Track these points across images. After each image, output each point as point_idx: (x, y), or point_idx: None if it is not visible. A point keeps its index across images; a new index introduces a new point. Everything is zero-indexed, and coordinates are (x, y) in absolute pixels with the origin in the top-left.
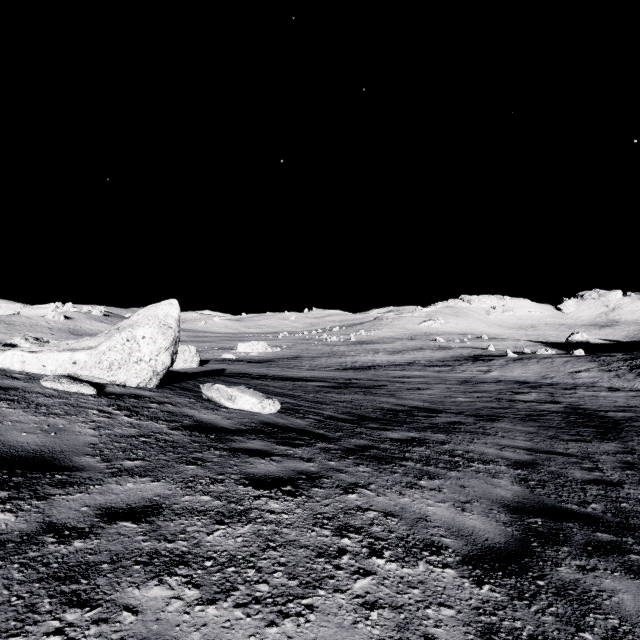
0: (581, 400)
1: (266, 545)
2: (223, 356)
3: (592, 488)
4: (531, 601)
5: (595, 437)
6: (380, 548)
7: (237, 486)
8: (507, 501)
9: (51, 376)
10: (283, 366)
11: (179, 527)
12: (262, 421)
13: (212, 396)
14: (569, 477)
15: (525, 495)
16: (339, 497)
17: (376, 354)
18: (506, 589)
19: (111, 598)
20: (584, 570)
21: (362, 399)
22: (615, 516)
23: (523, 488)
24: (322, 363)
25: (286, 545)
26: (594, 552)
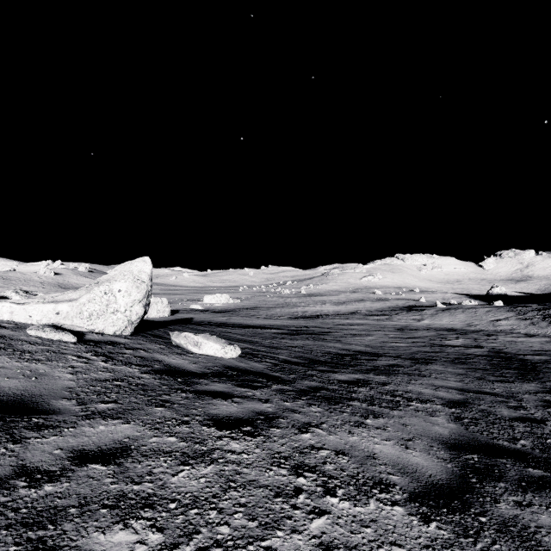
0: (502, 345)
1: (227, 485)
2: (191, 307)
3: (519, 425)
4: (476, 538)
5: (517, 378)
6: (333, 487)
7: (201, 427)
8: (445, 438)
9: (36, 325)
10: (243, 315)
11: (146, 469)
12: (224, 365)
13: (180, 343)
14: (498, 415)
15: (460, 432)
16: (294, 436)
17: (323, 305)
18: (452, 526)
19: (76, 544)
20: (521, 506)
21: (312, 344)
22: (542, 452)
23: (458, 426)
24: (277, 313)
25: (246, 485)
26: (528, 487)
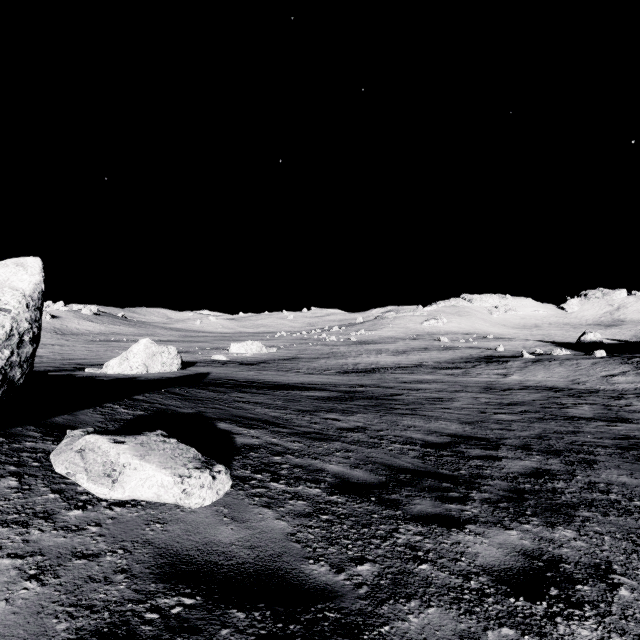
0: None
1: None
2: (213, 357)
3: None
4: None
5: None
6: None
7: None
8: None
9: None
10: (277, 369)
11: None
12: (163, 553)
13: (58, 471)
14: None
15: None
16: None
17: (379, 355)
18: None
19: None
20: None
21: (378, 422)
22: None
23: None
24: (321, 365)
25: None
26: None
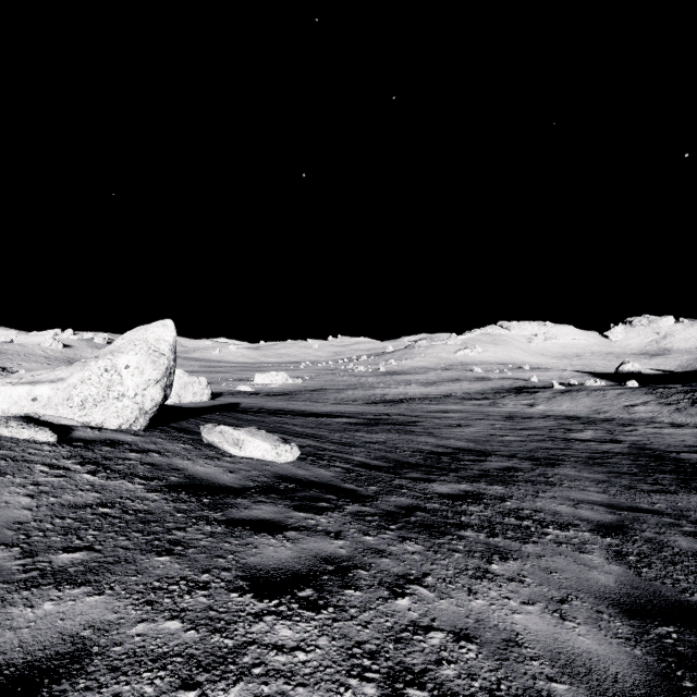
0: (645, 438)
1: None
2: (238, 388)
3: None
4: None
5: (679, 486)
6: None
7: (228, 595)
8: (614, 594)
9: None
10: (305, 399)
11: None
12: (276, 473)
13: (213, 441)
14: (674, 548)
15: (632, 581)
16: (384, 605)
17: (408, 386)
18: None
19: None
20: None
21: (397, 439)
22: None
23: (624, 568)
24: (349, 396)
25: None
26: None
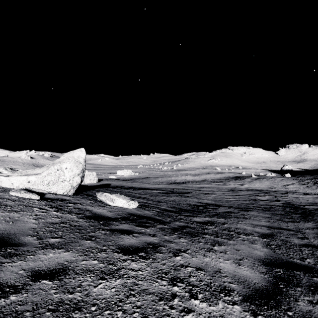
0: (290, 199)
1: (129, 293)
2: (110, 177)
3: (305, 249)
4: None
5: (301, 219)
6: (195, 292)
7: (113, 253)
8: (262, 258)
9: (15, 189)
10: (140, 182)
11: (77, 282)
12: (128, 212)
13: (102, 199)
14: (292, 243)
15: (270, 254)
16: (171, 259)
17: (186, 176)
18: None
19: None
20: (312, 303)
21: (180, 199)
22: None
23: (269, 250)
24: (159, 180)
25: (141, 293)
26: (315, 291)
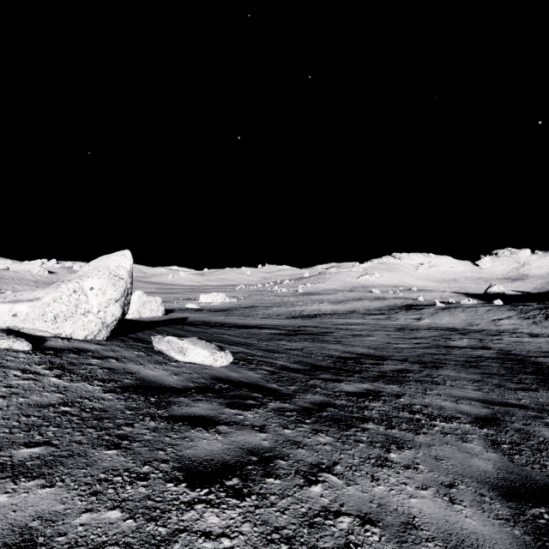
0: (509, 346)
1: None
2: (187, 306)
3: None
4: None
5: (539, 385)
6: None
7: (165, 485)
8: (493, 478)
9: None
10: (239, 315)
11: None
12: (213, 376)
13: (162, 349)
14: (539, 437)
15: (507, 466)
16: (299, 492)
17: (321, 304)
18: None
19: None
20: None
21: (312, 346)
22: None
23: (500, 455)
24: (274, 312)
25: None
26: None
